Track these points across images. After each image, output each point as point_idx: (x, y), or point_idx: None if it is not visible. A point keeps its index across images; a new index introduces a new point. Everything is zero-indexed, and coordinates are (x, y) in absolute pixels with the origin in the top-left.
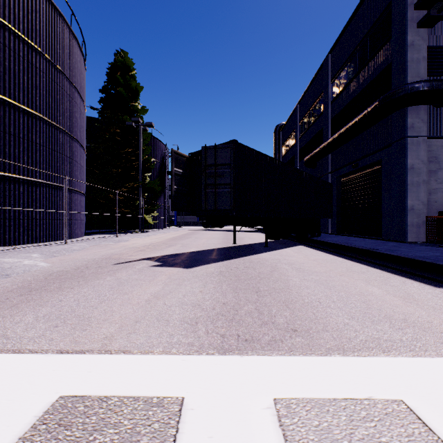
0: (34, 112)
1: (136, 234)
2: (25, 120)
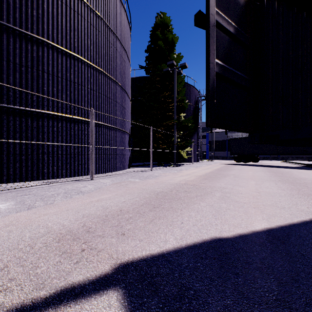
0: (72, 53)
1: (170, 168)
2: (64, 61)
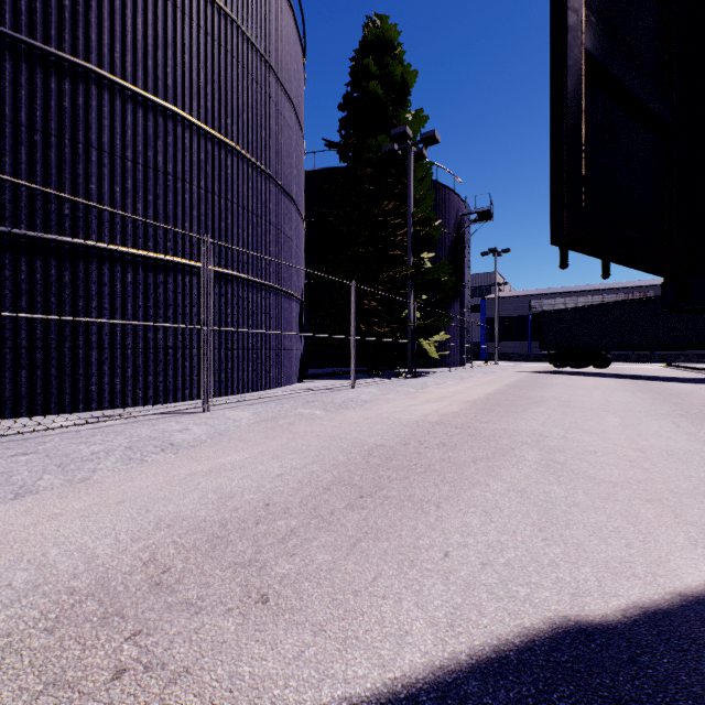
0: (159, 101)
1: (399, 381)
2: (139, 120)
